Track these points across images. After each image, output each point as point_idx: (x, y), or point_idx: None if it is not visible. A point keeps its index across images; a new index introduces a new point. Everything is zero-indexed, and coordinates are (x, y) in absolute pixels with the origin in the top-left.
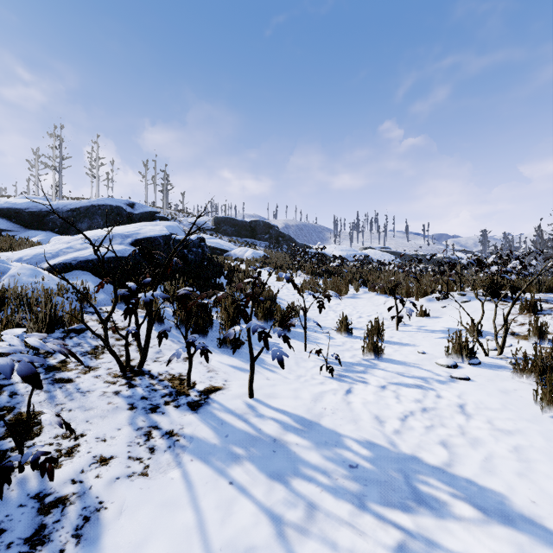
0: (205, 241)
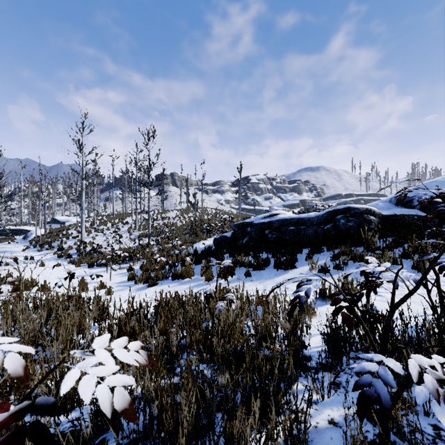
0: (346, 212)
